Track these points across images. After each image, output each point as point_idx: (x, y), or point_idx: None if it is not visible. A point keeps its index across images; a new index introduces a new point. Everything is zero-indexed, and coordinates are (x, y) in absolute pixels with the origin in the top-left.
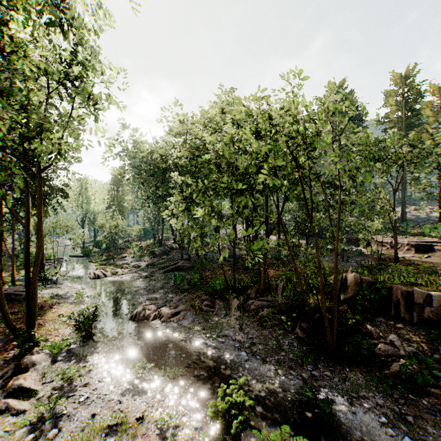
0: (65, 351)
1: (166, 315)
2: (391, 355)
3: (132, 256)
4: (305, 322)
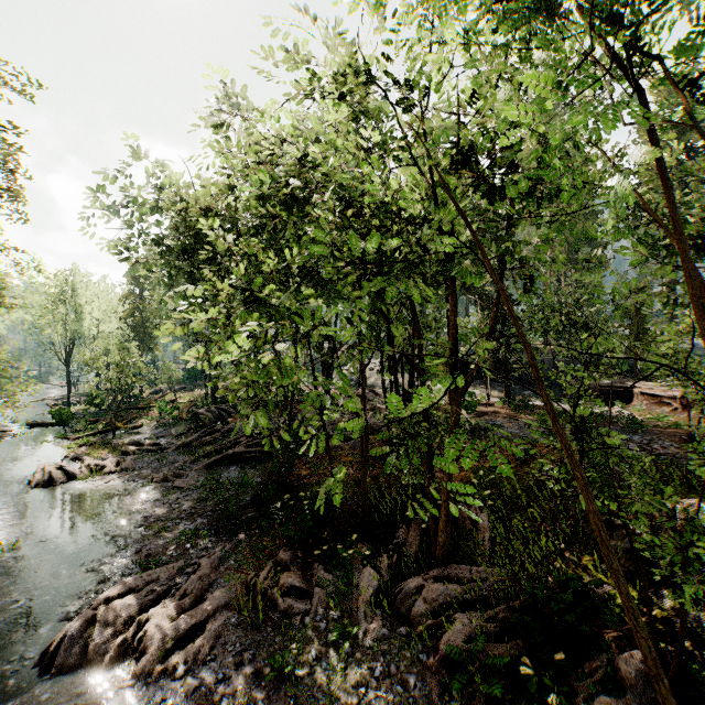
0: None
1: (155, 645)
2: None
3: (155, 425)
4: (607, 697)
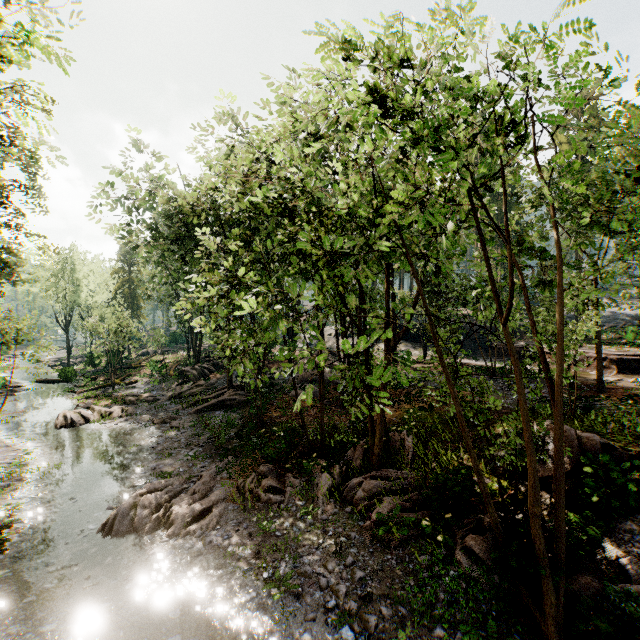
0: None
1: (180, 519)
2: None
3: (148, 381)
4: (474, 535)
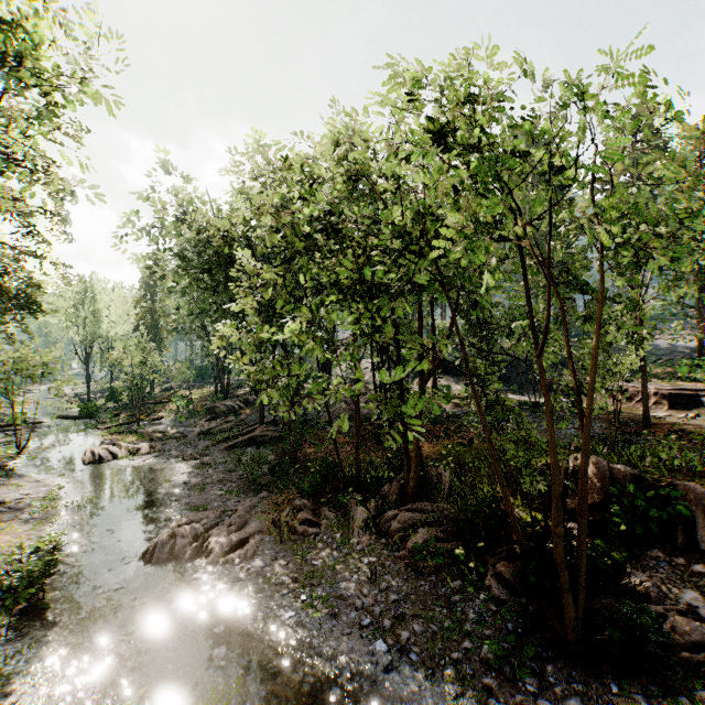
0: None
1: (218, 548)
2: (696, 643)
3: (174, 417)
4: (505, 562)
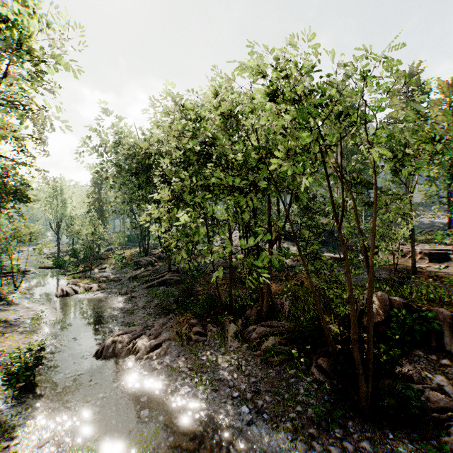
0: None
1: (142, 349)
2: (442, 408)
3: (113, 267)
4: (323, 358)
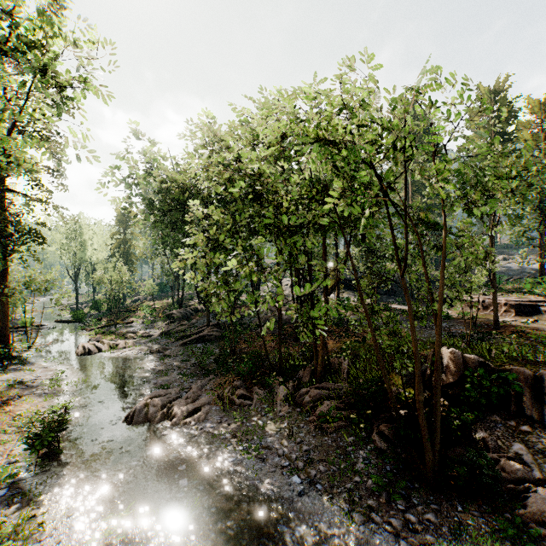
0: (8, 486)
1: (179, 414)
2: (520, 479)
3: (142, 321)
4: (386, 424)
